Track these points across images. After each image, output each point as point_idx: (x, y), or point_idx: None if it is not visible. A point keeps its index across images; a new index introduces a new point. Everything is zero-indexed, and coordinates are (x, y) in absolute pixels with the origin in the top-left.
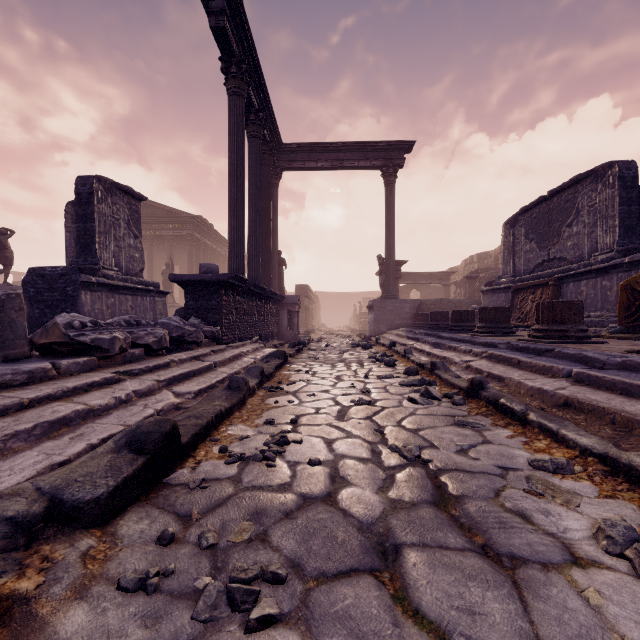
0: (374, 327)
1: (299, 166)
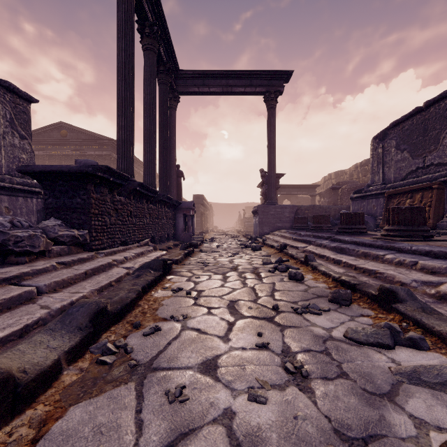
0: (259, 229)
1: (194, 90)
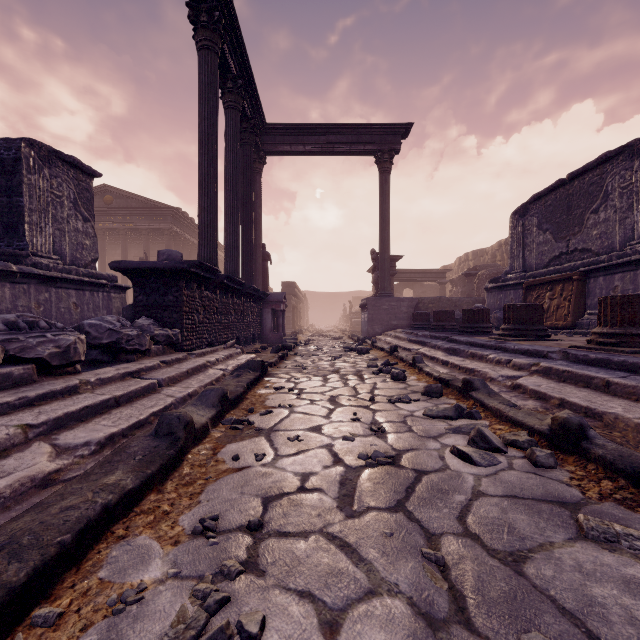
0: (368, 328)
1: (285, 149)
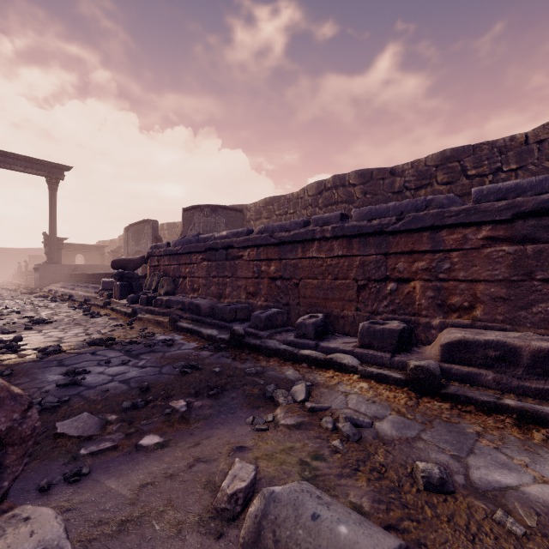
0: (40, 282)
1: None
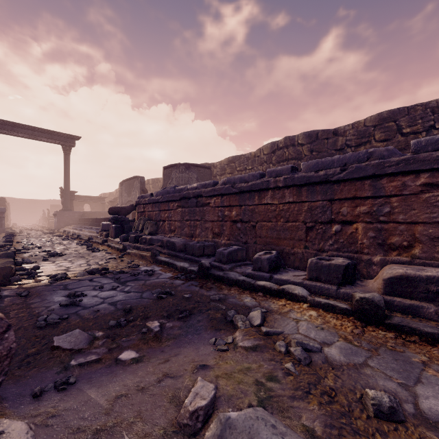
0: (57, 225)
1: (4, 132)
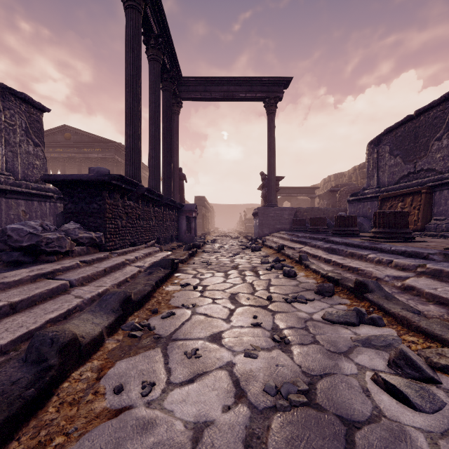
0: (259, 230)
1: (196, 96)
